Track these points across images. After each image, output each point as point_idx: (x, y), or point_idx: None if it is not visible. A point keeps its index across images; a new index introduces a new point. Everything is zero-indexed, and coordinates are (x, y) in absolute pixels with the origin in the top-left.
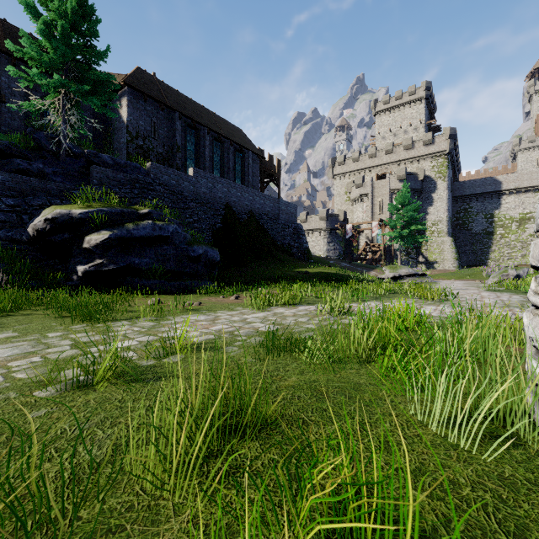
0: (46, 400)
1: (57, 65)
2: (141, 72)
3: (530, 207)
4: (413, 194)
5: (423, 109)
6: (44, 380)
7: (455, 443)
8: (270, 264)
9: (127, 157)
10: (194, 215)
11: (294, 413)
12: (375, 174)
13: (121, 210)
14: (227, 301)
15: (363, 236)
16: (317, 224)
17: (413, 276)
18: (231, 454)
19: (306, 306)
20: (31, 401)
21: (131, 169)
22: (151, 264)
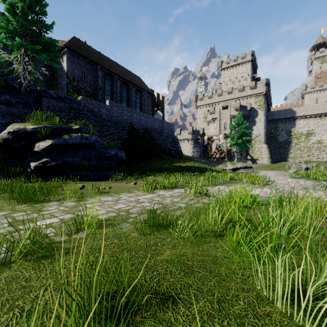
0: None
1: (19, 32)
2: (76, 39)
3: (312, 127)
4: (244, 118)
5: (250, 67)
6: None
7: (300, 324)
8: (157, 161)
9: (67, 93)
10: (110, 130)
11: (166, 290)
12: (221, 106)
13: (60, 126)
14: (128, 185)
15: (214, 143)
16: (187, 136)
17: (244, 168)
18: None
19: (179, 189)
20: None
21: (69, 100)
22: (80, 161)
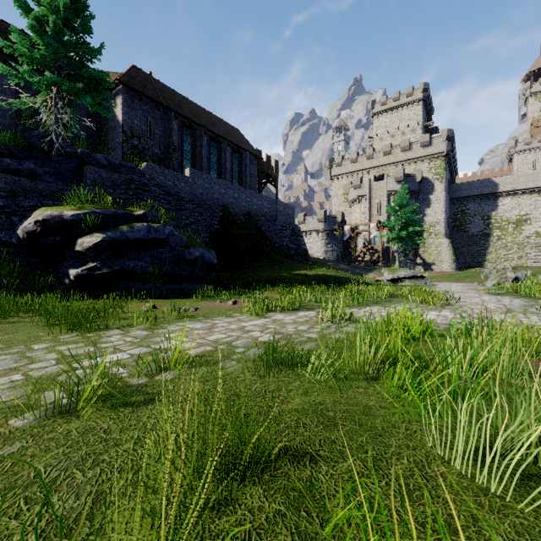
0: (22, 431)
1: (49, 62)
2: (136, 70)
3: (526, 209)
4: (410, 196)
5: (420, 110)
6: (22, 404)
7: (484, 486)
8: (268, 267)
9: (122, 157)
10: (191, 216)
11: (300, 445)
12: (372, 176)
13: (115, 211)
14: (225, 306)
15: (361, 237)
16: (315, 225)
17: (411, 278)
18: (230, 504)
19: (305, 311)
20: (5, 432)
21: (126, 170)
22: (146, 267)
